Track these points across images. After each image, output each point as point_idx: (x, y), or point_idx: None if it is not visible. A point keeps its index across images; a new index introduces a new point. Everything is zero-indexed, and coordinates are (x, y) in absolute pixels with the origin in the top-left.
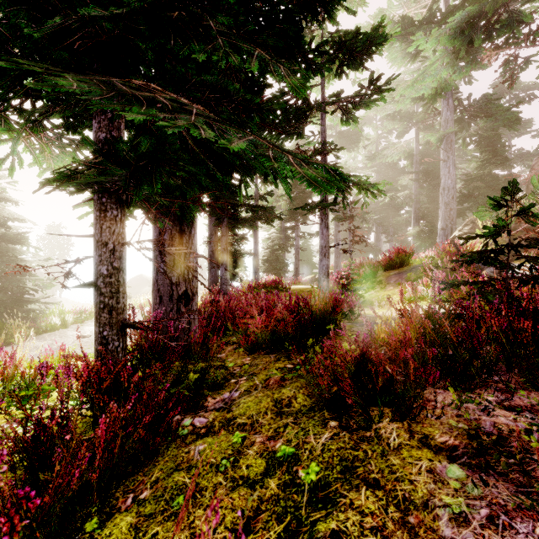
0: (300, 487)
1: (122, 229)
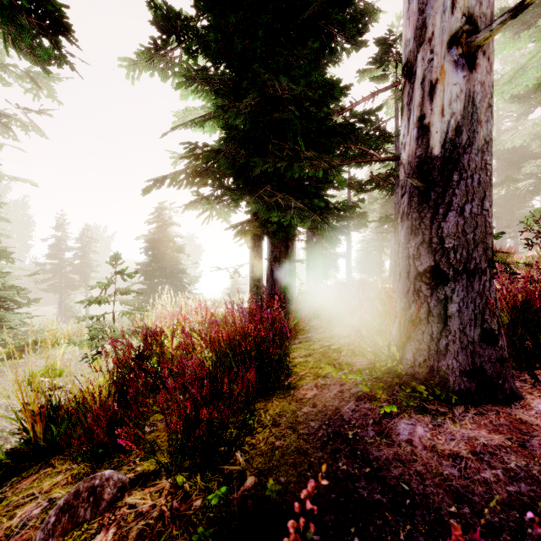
0: (330, 348)
1: (261, 250)
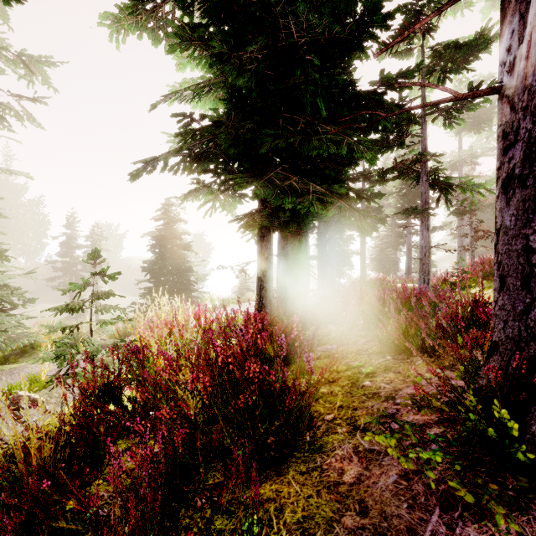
0: (361, 373)
1: (271, 246)
